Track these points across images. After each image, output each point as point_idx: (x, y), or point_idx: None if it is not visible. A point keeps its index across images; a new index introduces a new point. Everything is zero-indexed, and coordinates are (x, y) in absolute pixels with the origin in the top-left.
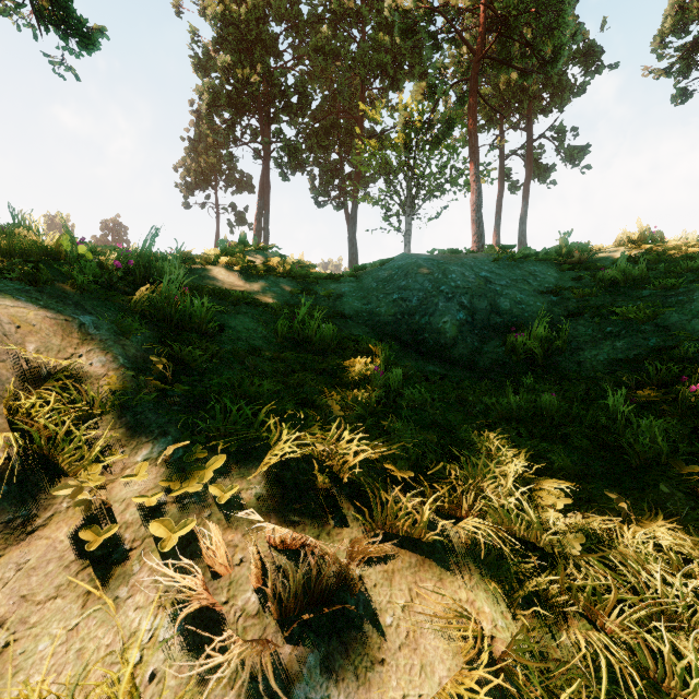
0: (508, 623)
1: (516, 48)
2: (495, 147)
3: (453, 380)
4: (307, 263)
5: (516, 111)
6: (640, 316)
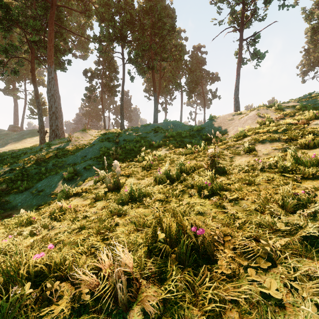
0: None
1: None
2: None
3: None
4: None
5: None
6: None
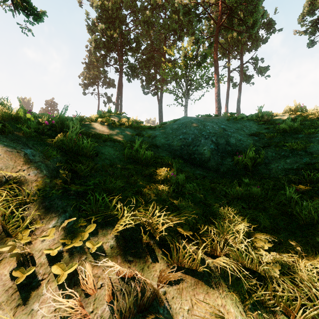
0: (244, 318)
1: (235, 21)
2: (226, 67)
3: (209, 178)
4: (139, 121)
5: (235, 50)
6: (298, 147)
